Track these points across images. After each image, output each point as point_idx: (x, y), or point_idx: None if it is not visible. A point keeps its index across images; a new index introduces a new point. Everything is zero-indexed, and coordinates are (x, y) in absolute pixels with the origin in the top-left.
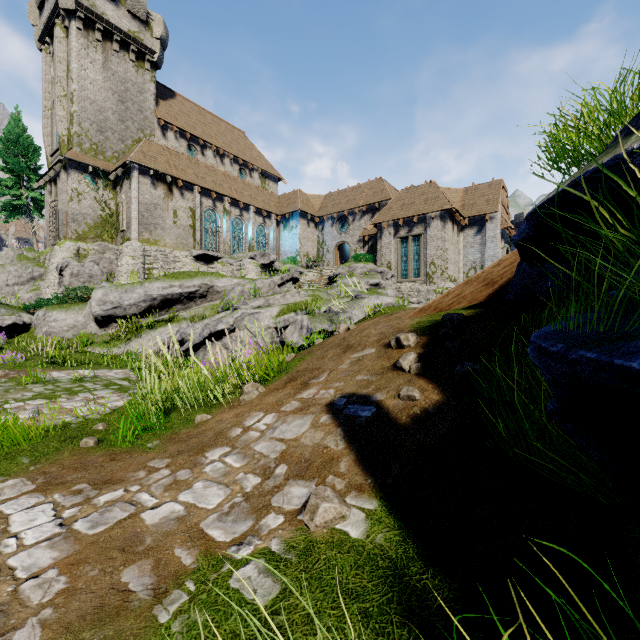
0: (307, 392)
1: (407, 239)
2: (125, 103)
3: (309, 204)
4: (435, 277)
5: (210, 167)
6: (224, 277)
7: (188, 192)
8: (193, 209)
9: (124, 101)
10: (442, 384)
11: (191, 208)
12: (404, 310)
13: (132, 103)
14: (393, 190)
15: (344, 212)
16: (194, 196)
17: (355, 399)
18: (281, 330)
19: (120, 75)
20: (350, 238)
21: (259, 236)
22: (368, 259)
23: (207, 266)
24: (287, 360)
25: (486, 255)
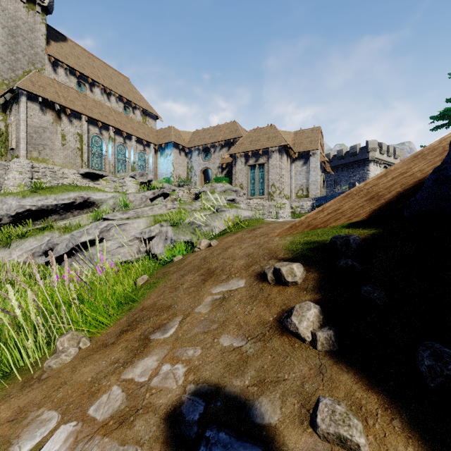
0: (142, 364)
1: (254, 167)
2: (15, 38)
3: (180, 138)
4: (275, 195)
5: (97, 101)
6: (100, 191)
7: (76, 120)
8: (81, 134)
9: (14, 36)
10: (401, 399)
11: (79, 133)
12: (264, 224)
13: (23, 39)
14: (244, 131)
15: (207, 145)
16: (82, 124)
17: (220, 408)
18: (147, 240)
19: (10, 12)
20: (212, 165)
21: (140, 160)
22: (225, 181)
23: (93, 182)
24: (139, 283)
25: (310, 180)
